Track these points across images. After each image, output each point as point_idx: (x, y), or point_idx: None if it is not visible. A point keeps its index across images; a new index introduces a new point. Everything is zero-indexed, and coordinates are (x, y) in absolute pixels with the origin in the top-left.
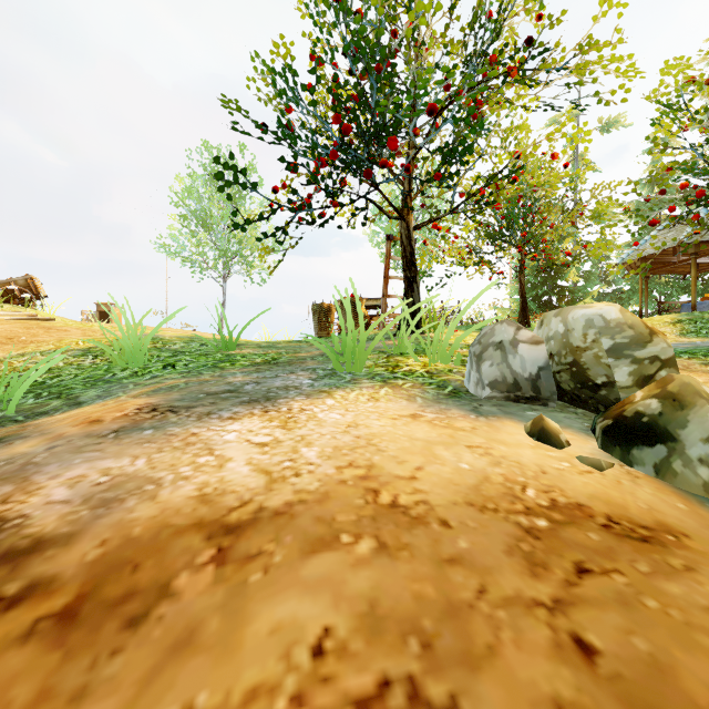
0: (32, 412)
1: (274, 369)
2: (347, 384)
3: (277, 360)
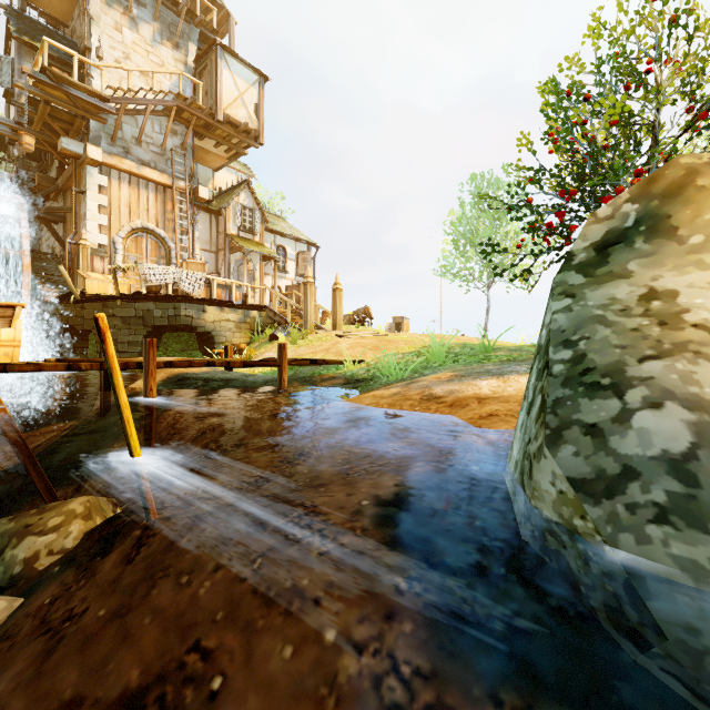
0: (411, 377)
1: (510, 364)
2: None
3: (515, 359)
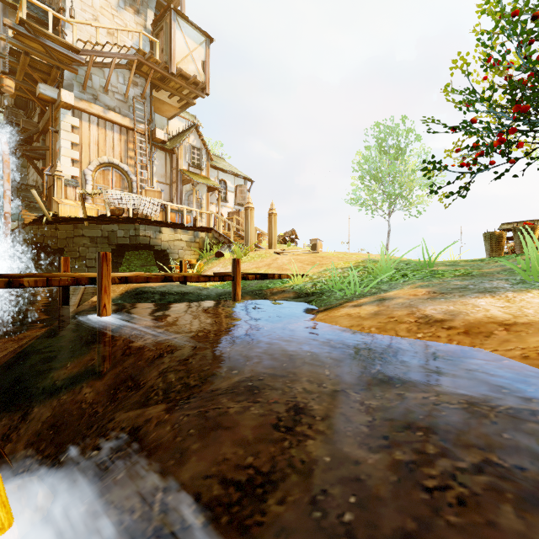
0: (369, 292)
1: (475, 279)
2: (538, 288)
3: (471, 274)
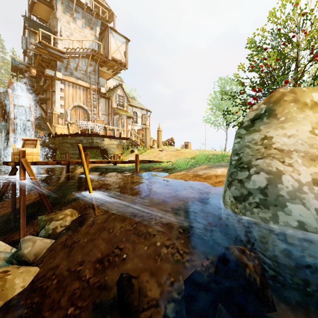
0: (190, 168)
1: None
2: None
3: None
